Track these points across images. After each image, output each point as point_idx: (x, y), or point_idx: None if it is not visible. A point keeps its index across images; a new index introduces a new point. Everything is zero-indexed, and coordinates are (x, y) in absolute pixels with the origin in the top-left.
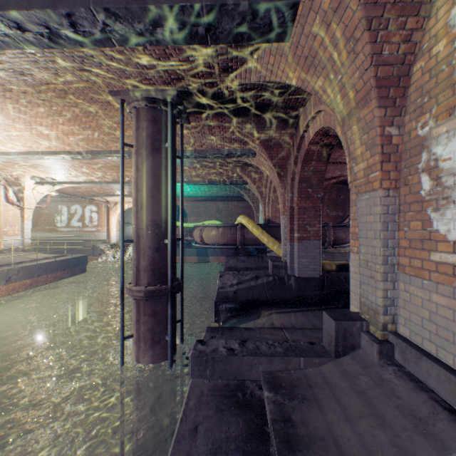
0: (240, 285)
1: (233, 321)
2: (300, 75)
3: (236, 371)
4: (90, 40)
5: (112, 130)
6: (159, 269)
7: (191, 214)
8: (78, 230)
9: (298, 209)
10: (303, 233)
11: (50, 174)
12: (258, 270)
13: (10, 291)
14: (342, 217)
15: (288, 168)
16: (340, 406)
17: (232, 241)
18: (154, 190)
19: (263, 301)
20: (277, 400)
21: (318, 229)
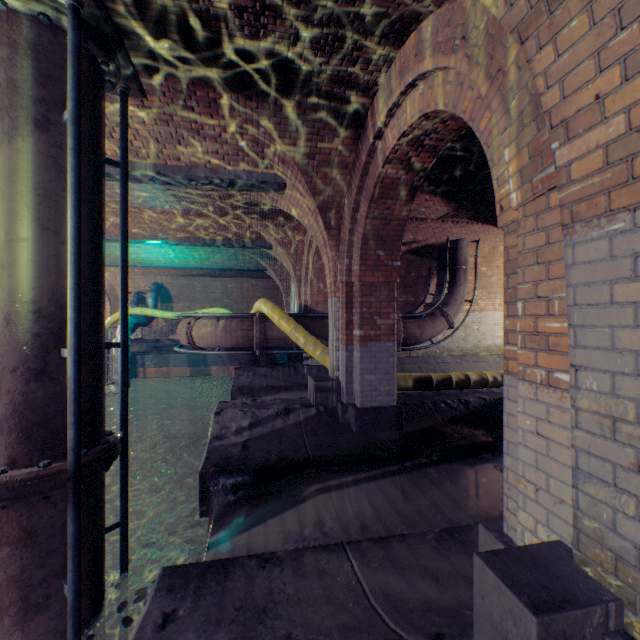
0: (256, 429)
1: (237, 518)
2: None
3: None
4: None
5: None
6: (46, 423)
7: (180, 297)
8: None
9: (361, 287)
10: (370, 329)
11: None
12: (289, 390)
13: None
14: (413, 304)
15: (343, 213)
16: None
17: (245, 343)
18: (30, 224)
19: (301, 463)
20: None
21: (393, 322)
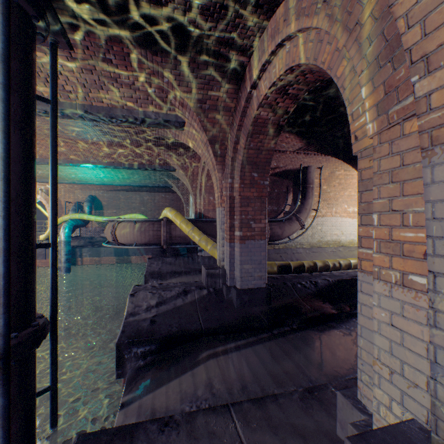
0: (161, 307)
1: (145, 380)
2: None
3: None
4: None
5: None
6: None
7: (109, 206)
8: None
9: (240, 200)
10: (247, 231)
11: None
12: (188, 274)
13: None
14: (276, 212)
15: (227, 145)
16: None
17: (156, 240)
18: None
19: (195, 333)
20: None
21: (264, 226)
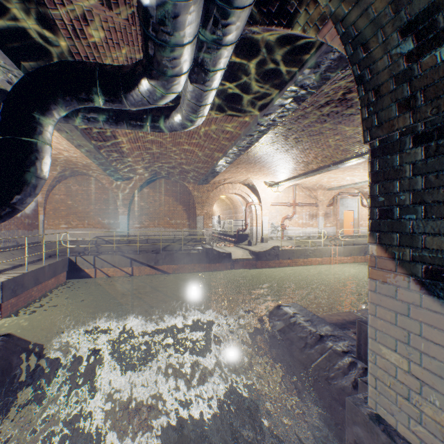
0: None
1: None
2: None
3: None
4: None
5: None
6: None
7: None
8: None
9: None
10: None
11: None
12: None
13: (365, 260)
14: None
15: None
16: None
17: None
18: None
19: None
20: None
21: None
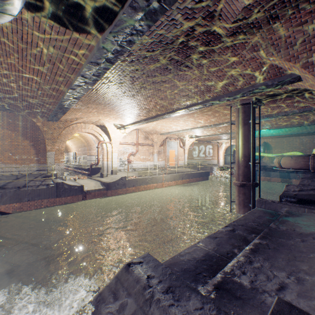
0: (300, 191)
1: None
2: (314, 88)
3: (274, 208)
4: (223, 102)
5: (224, 115)
6: (246, 175)
7: (275, 147)
8: (202, 158)
9: None
10: None
11: (195, 133)
12: None
13: (182, 183)
14: None
15: None
16: (311, 218)
17: (305, 167)
18: (244, 141)
19: None
20: (286, 214)
21: None
